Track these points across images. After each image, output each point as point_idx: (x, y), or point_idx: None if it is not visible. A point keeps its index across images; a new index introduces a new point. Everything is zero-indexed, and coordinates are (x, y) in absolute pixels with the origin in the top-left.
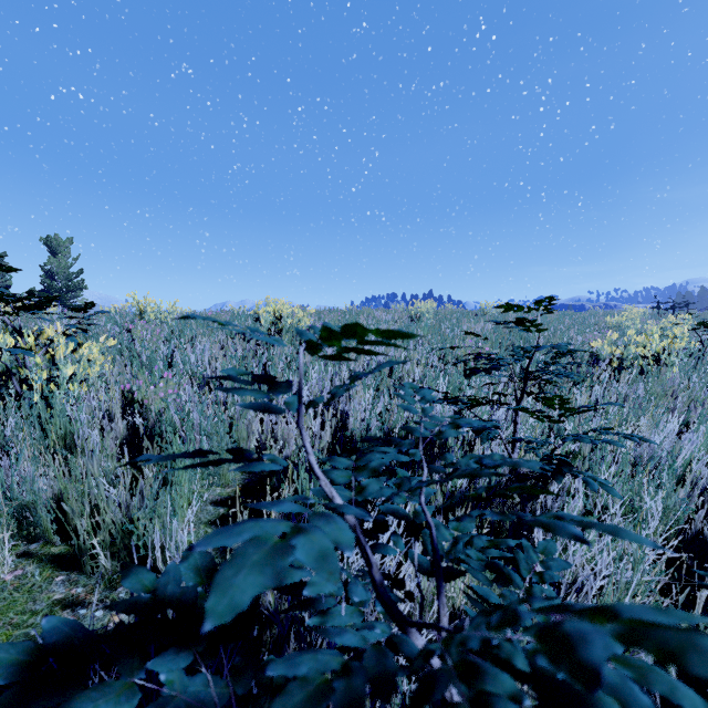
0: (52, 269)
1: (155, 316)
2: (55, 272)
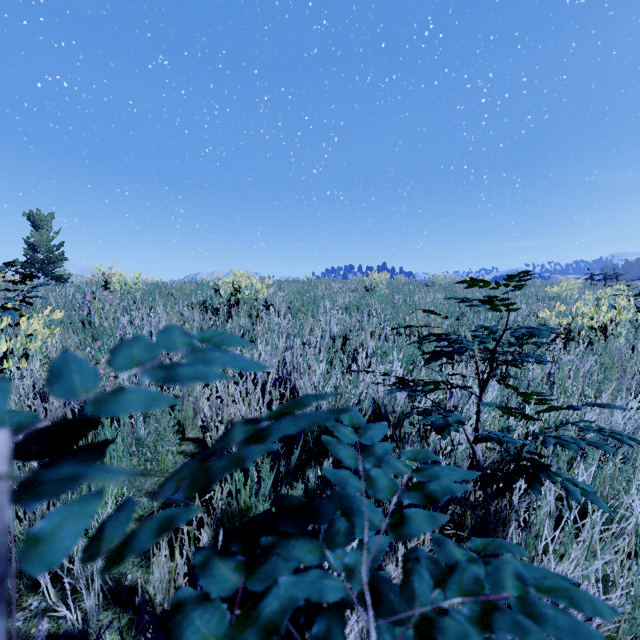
0: (34, 242)
1: (120, 287)
2: (38, 245)
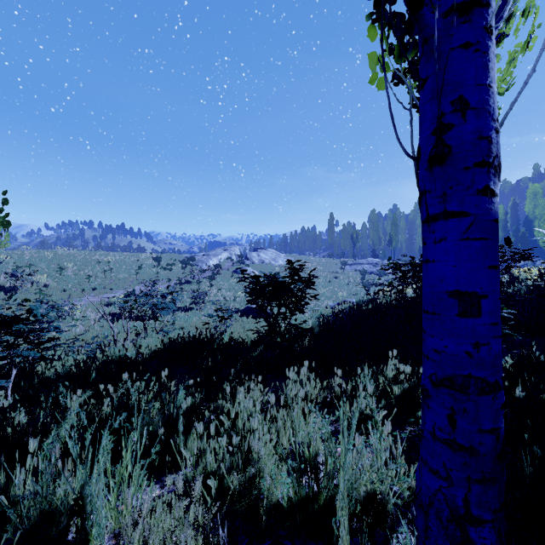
0: None
1: None
2: None
